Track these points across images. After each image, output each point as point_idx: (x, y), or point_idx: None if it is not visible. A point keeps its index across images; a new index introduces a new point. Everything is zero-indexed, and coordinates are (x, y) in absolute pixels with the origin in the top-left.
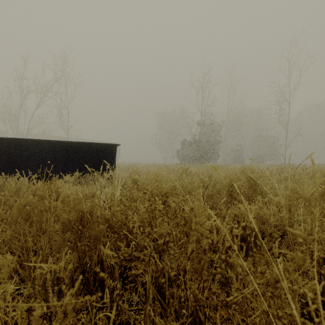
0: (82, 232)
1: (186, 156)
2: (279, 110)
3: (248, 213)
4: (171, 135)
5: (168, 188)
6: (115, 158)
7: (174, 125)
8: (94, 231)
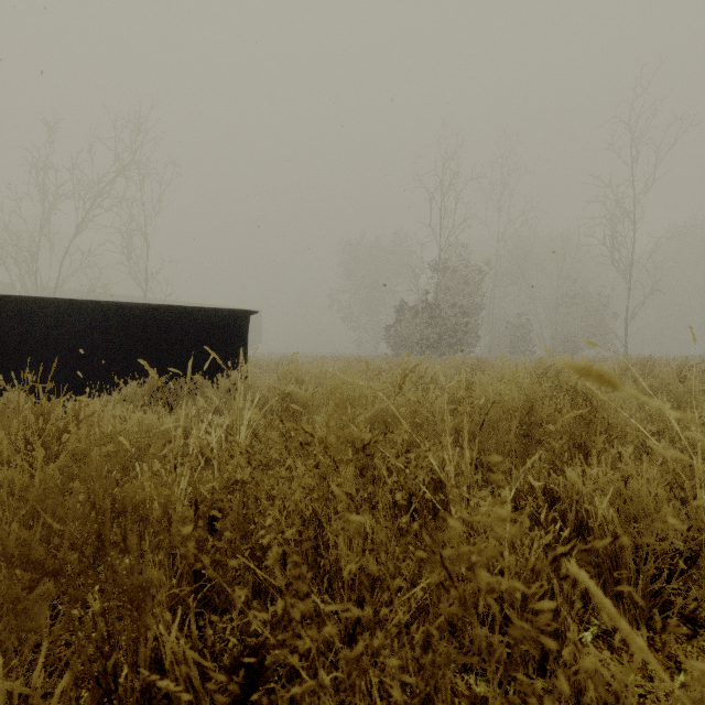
0: (108, 568)
1: (407, 339)
2: (613, 238)
3: (590, 489)
4: (373, 294)
5: (369, 416)
6: (245, 343)
7: (380, 271)
8: (129, 584)
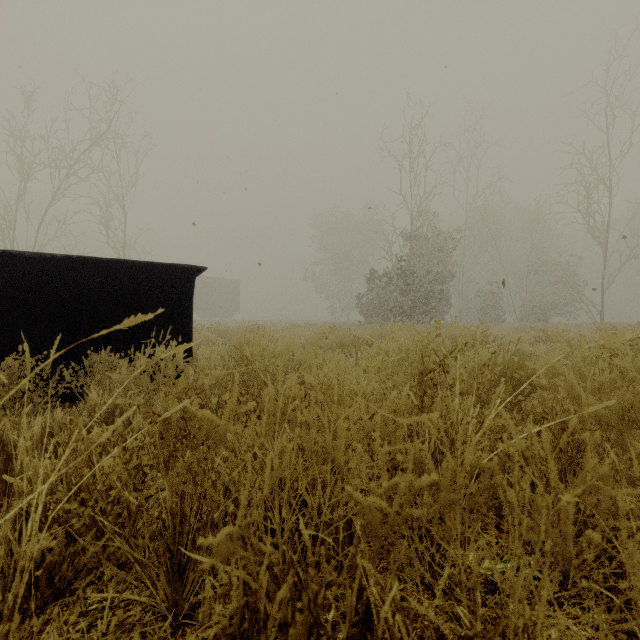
0: None
1: (379, 307)
2: (589, 204)
3: None
4: (345, 264)
5: (382, 511)
6: (189, 308)
7: (351, 243)
8: None
